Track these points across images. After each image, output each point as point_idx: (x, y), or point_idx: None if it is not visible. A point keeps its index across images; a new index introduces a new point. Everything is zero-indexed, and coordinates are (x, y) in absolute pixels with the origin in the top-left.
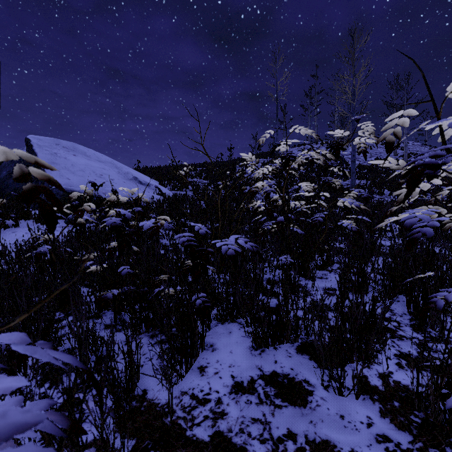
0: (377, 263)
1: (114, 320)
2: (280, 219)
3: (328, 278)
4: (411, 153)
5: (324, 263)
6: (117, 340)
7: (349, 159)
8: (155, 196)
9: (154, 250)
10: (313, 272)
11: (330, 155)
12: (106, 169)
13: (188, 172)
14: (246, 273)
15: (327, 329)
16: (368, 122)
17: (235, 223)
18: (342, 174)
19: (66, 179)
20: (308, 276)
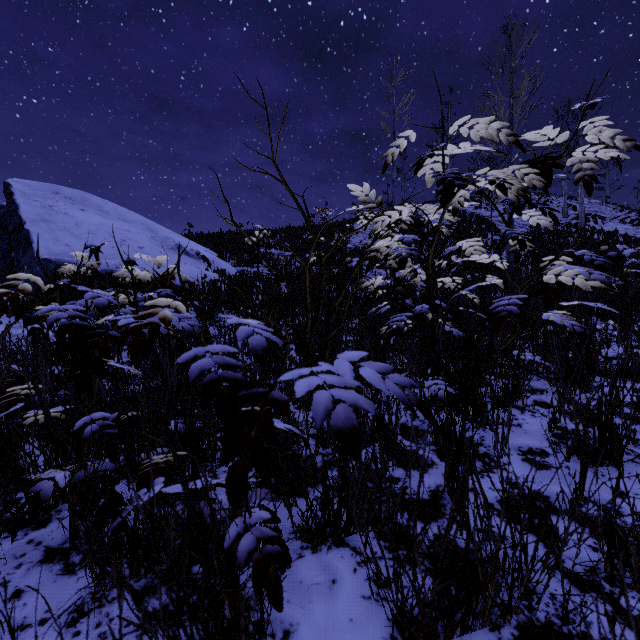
0: (632, 400)
1: (69, 538)
2: (422, 310)
3: (522, 425)
4: (587, 215)
5: (509, 394)
6: (55, 605)
7: (499, 223)
8: (209, 274)
9: (187, 366)
10: (488, 410)
11: (535, 177)
12: (132, 231)
13: (263, 240)
14: (361, 413)
15: (569, 575)
16: (601, 117)
17: (336, 316)
18: (491, 243)
19: (64, 246)
20: (482, 421)
